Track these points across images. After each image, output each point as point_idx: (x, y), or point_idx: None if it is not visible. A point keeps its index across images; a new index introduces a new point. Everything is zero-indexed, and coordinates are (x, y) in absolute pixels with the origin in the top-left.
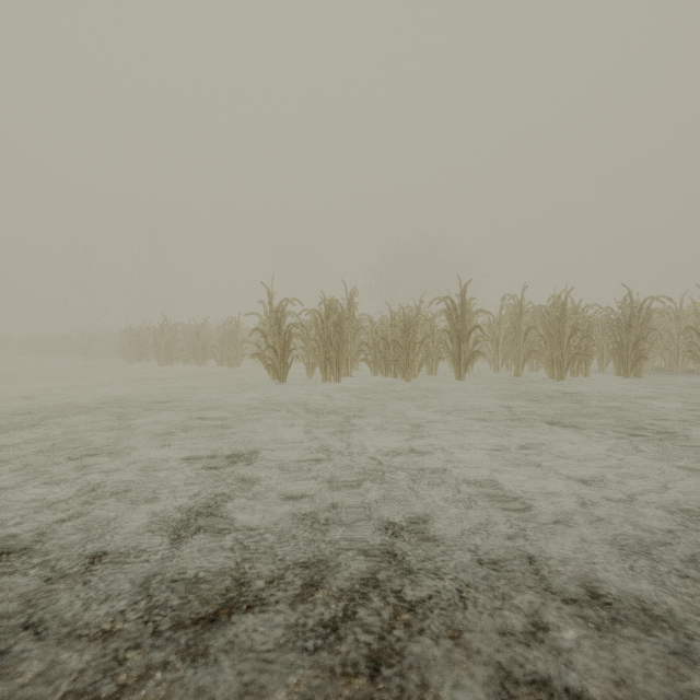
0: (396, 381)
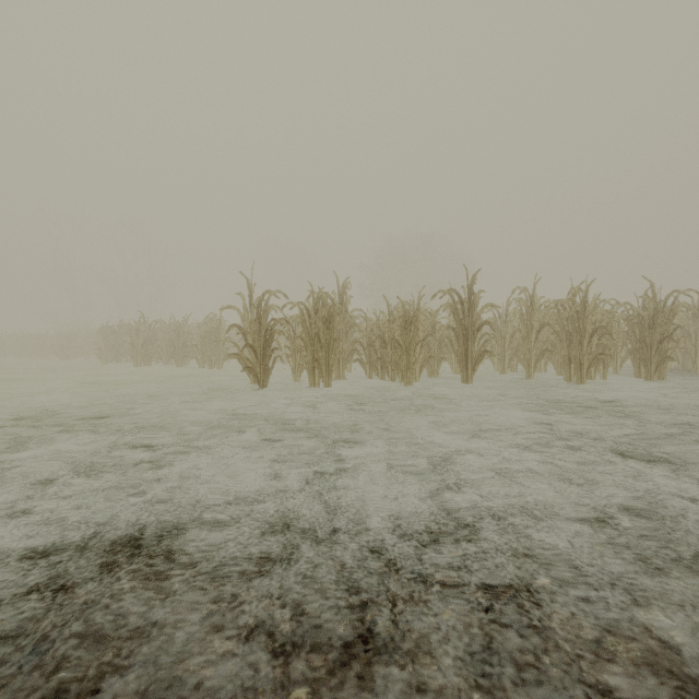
0: (394, 384)
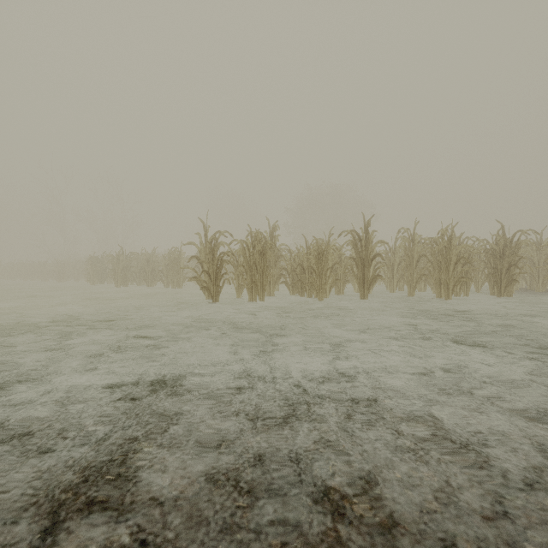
0: (310, 300)
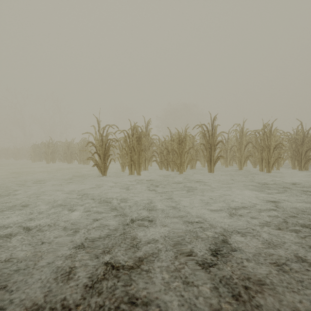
0: (173, 173)
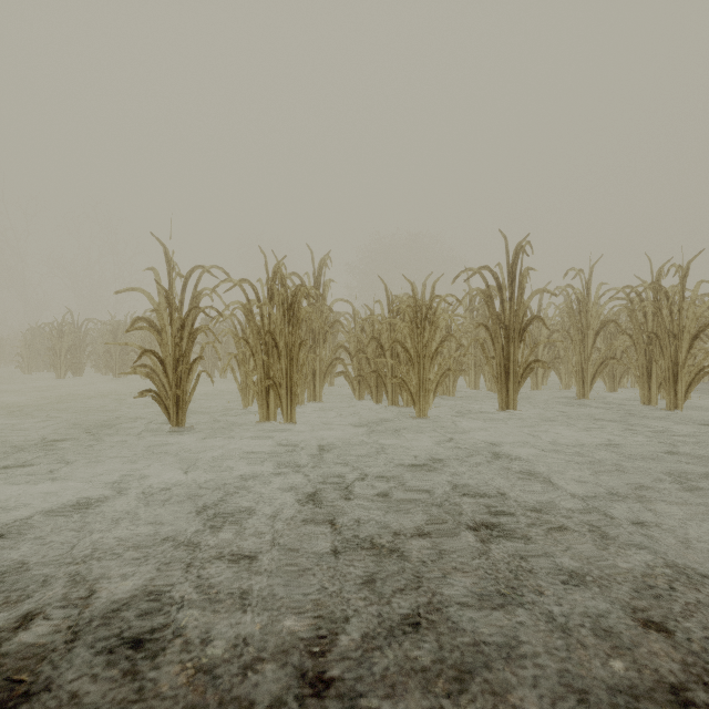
0: (396, 411)
